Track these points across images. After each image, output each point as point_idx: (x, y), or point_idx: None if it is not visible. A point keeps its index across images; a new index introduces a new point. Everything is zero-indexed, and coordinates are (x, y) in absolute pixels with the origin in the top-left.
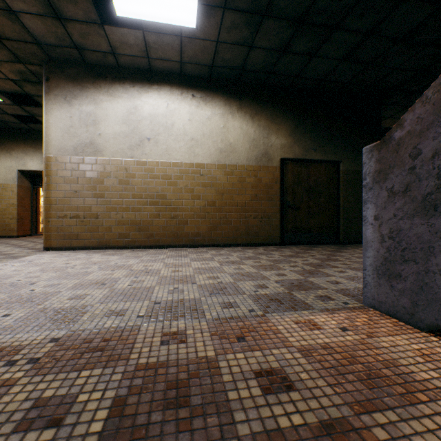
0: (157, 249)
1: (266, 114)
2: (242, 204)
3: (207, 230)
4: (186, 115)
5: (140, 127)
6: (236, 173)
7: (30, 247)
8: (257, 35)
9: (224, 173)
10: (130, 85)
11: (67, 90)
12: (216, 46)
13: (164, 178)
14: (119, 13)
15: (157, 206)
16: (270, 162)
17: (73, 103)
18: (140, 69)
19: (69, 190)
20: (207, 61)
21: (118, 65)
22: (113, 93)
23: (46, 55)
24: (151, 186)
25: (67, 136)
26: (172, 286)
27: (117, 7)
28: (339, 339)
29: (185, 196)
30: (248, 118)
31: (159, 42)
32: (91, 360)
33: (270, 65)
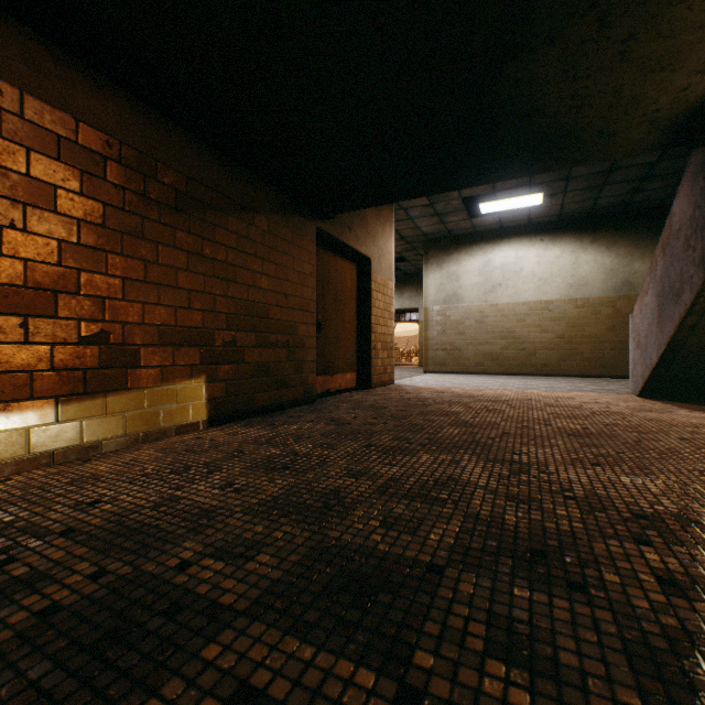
0: (507, 376)
1: (626, 240)
2: (596, 336)
3: (555, 361)
4: (534, 259)
5: (492, 276)
6: (588, 306)
7: (409, 372)
8: (600, 193)
9: (574, 307)
10: (484, 244)
11: (439, 258)
12: (560, 206)
13: (513, 316)
14: (483, 213)
15: (507, 340)
16: (632, 291)
17: (442, 267)
18: (492, 229)
19: (440, 330)
20: (554, 213)
21: (475, 231)
22: (471, 253)
23: (426, 238)
24: (502, 323)
25: (438, 292)
26: (523, 386)
27: (482, 211)
28: (591, 395)
29: (532, 330)
30: (603, 250)
31: (510, 215)
32: (501, 390)
33: (624, 200)
